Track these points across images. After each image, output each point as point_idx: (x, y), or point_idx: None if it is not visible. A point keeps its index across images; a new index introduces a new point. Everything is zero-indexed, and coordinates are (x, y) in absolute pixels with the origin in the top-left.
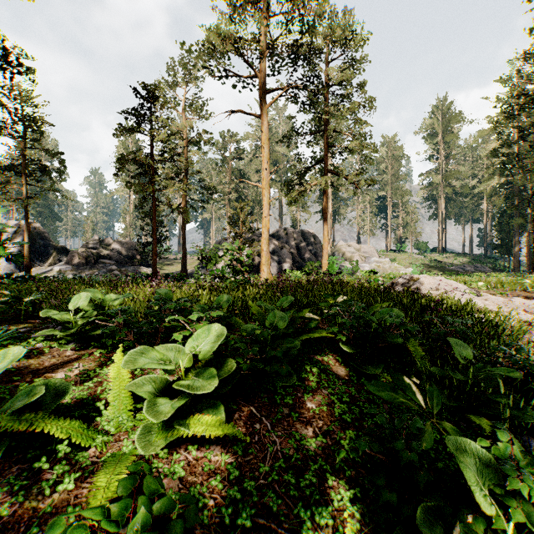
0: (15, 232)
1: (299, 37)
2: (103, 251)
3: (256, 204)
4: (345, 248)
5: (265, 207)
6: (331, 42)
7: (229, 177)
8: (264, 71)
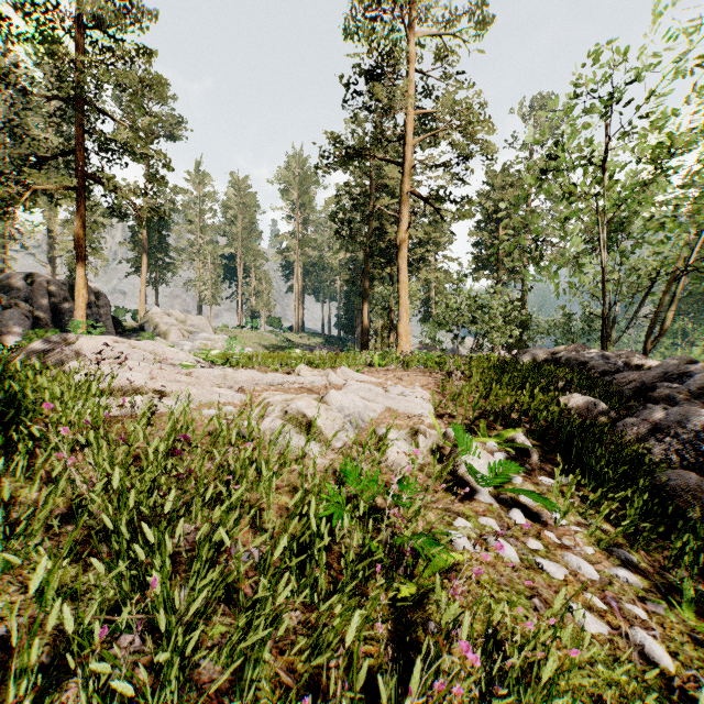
0: None
1: None
2: None
3: None
4: (160, 317)
5: None
6: None
7: None
8: None
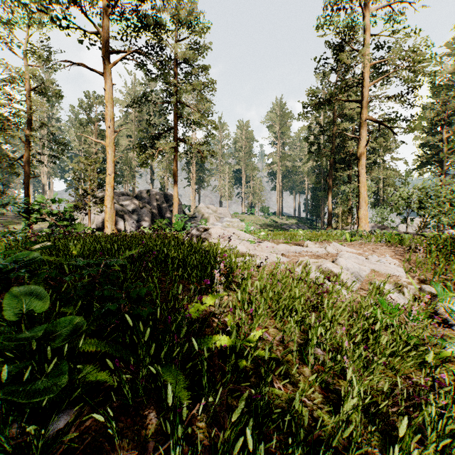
0: None
1: (139, 5)
2: None
3: (126, 166)
4: (204, 209)
5: (109, 164)
6: (177, 22)
7: (96, 137)
8: (107, 30)
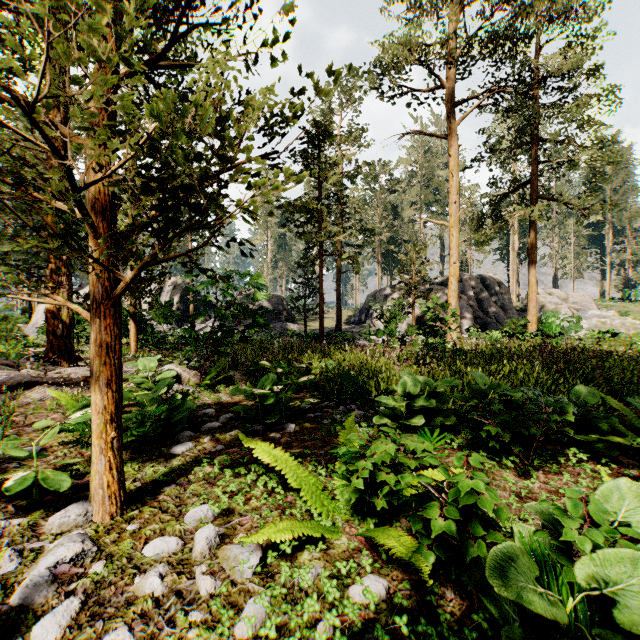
0: (173, 288)
1: (509, 26)
2: (250, 306)
3: (411, 244)
4: (543, 297)
5: (453, 250)
6: (546, 21)
7: (380, 214)
8: (452, 79)
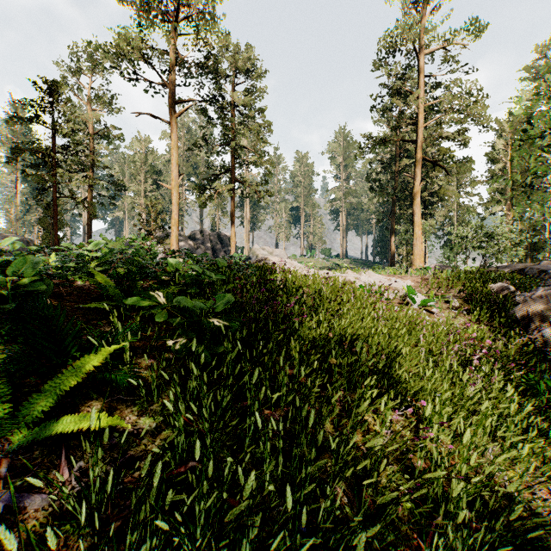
0: None
1: (204, 63)
2: None
3: None
4: (259, 251)
5: (175, 207)
6: (236, 68)
7: (144, 175)
8: (173, 83)
